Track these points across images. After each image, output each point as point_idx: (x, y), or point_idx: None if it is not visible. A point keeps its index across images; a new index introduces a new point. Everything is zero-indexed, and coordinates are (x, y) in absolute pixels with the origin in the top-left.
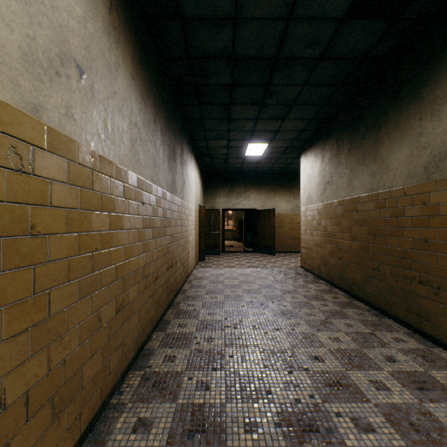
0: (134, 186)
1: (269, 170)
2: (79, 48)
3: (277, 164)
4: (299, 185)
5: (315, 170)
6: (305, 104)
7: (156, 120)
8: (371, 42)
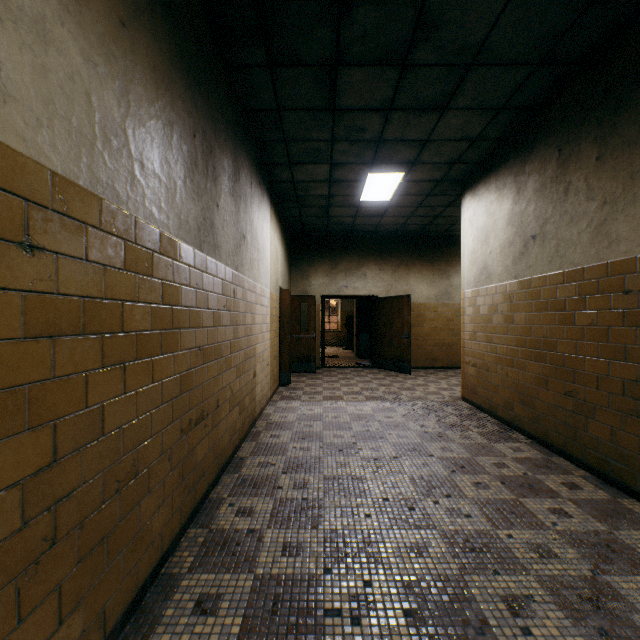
0: None
1: (399, 231)
2: None
3: (415, 218)
4: (449, 256)
5: (498, 218)
6: (498, 63)
7: (125, 21)
8: None
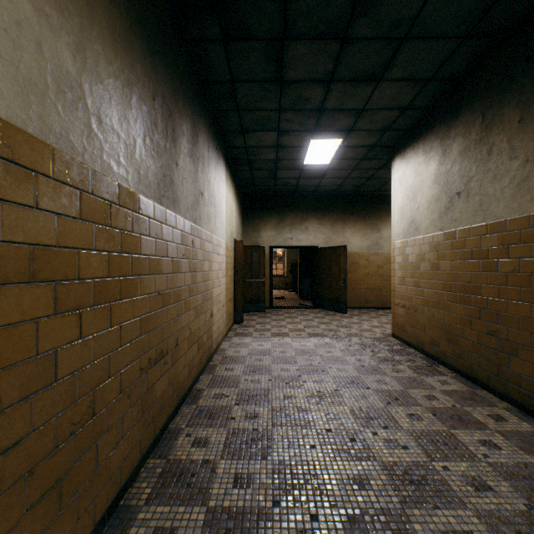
0: None
1: (336, 191)
2: None
3: (350, 179)
4: (379, 212)
5: (425, 177)
6: (429, 36)
7: None
8: None
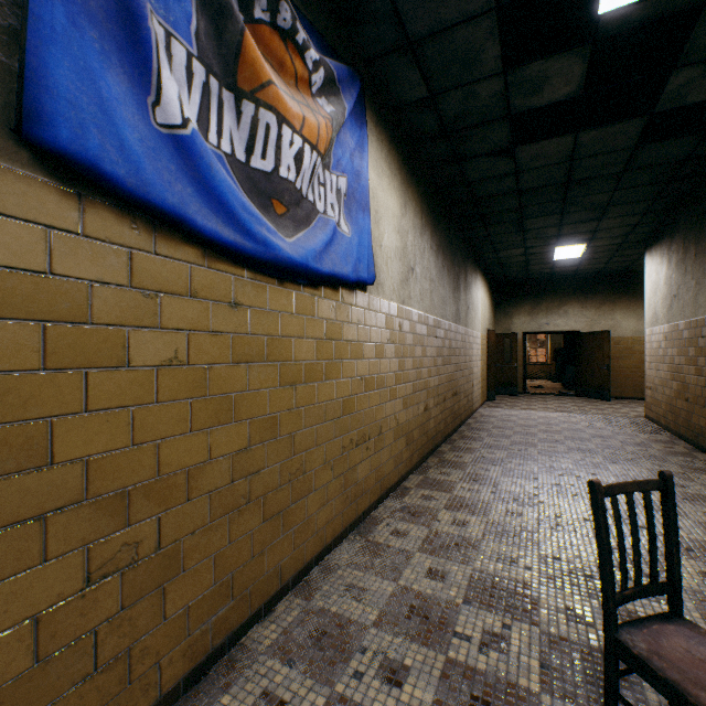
0: (431, 325)
1: (600, 272)
2: (412, 259)
3: (612, 263)
4: None
5: (660, 277)
6: (625, 203)
7: (444, 265)
8: (687, 148)
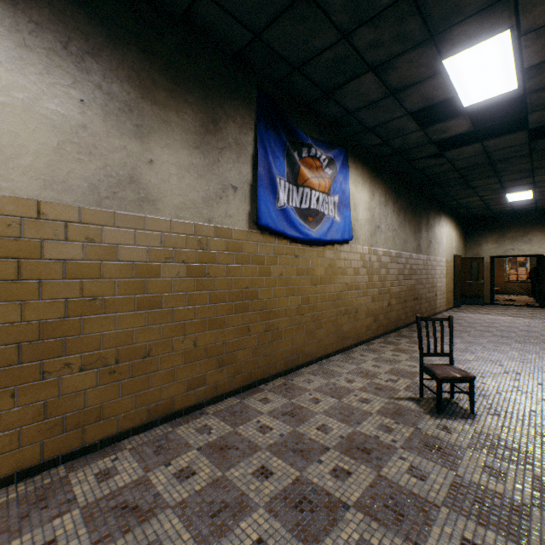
0: (393, 256)
1: None
2: (378, 221)
3: None
4: None
5: None
6: None
7: (404, 218)
8: None
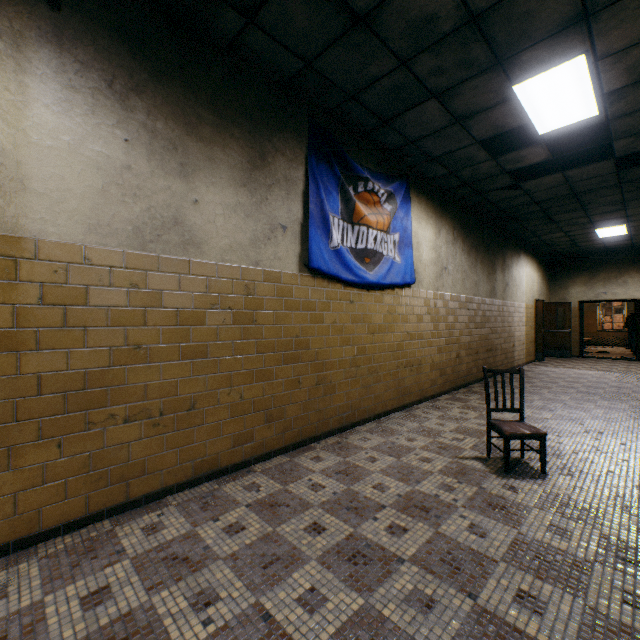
0: (463, 301)
1: None
2: (445, 262)
3: None
4: None
5: None
6: (639, 198)
7: (476, 258)
8: None
